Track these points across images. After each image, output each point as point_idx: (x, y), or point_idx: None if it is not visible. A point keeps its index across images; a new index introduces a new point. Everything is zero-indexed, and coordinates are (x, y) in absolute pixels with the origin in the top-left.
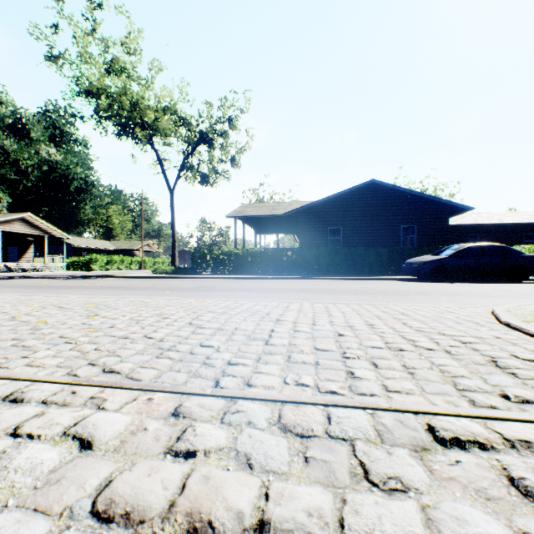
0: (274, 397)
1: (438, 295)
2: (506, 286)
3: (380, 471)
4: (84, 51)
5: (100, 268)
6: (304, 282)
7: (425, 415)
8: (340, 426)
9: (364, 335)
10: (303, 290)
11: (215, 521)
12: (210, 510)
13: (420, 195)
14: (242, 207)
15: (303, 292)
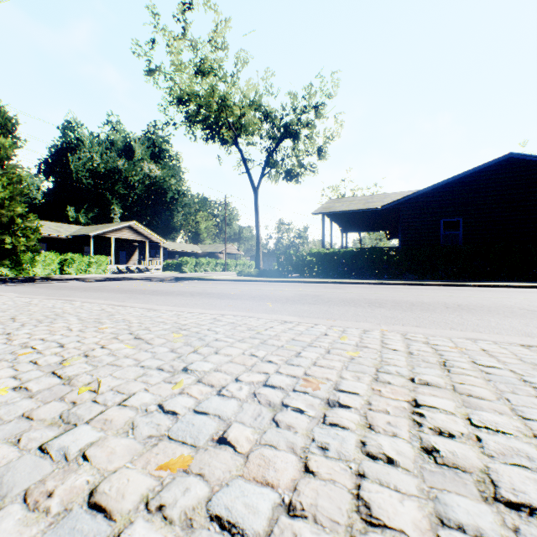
0: None
1: None
2: None
3: None
4: (176, 59)
5: (190, 270)
6: (433, 290)
7: None
8: None
9: None
10: (469, 308)
11: None
12: None
13: None
14: (328, 203)
15: (478, 312)
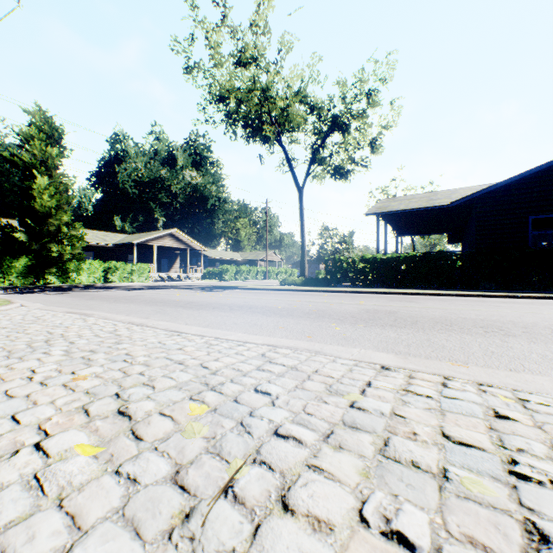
0: None
1: None
2: None
3: None
4: (215, 52)
5: (230, 278)
6: (545, 306)
7: None
8: None
9: None
10: None
11: None
12: None
13: None
14: (382, 202)
15: None
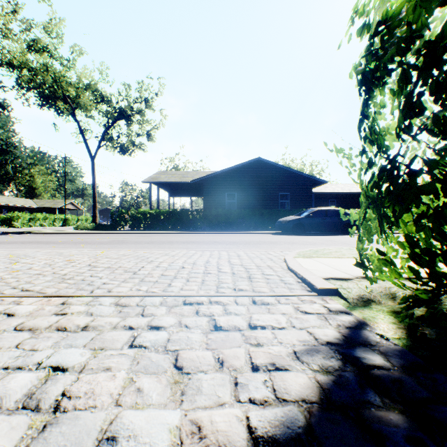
0: (120, 295)
1: (280, 244)
2: (334, 237)
3: (147, 312)
4: (5, 27)
5: (22, 225)
6: (201, 236)
7: (189, 297)
8: (144, 302)
9: (197, 267)
10: (192, 242)
11: (68, 327)
12: (67, 325)
13: (292, 171)
14: (157, 174)
15: (191, 243)
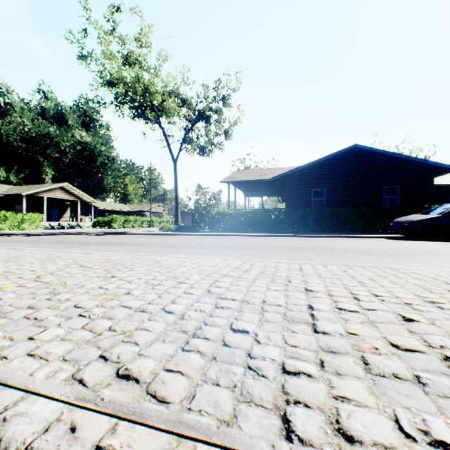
0: None
1: None
2: None
3: None
4: (106, 49)
5: (119, 226)
6: (295, 240)
7: None
8: None
9: (442, 321)
10: (301, 249)
11: None
12: None
13: (403, 157)
14: (233, 173)
15: (302, 251)
